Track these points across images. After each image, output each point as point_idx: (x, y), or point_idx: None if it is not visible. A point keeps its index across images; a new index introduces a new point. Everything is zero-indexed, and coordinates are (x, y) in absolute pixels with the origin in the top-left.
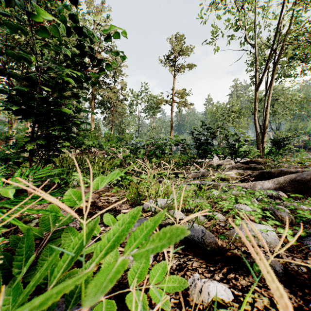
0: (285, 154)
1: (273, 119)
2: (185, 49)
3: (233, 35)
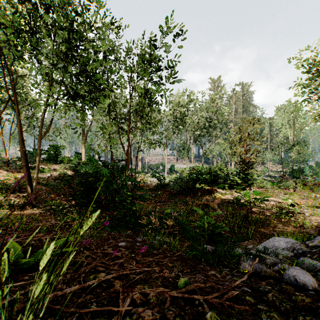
0: None
1: None
2: None
3: None
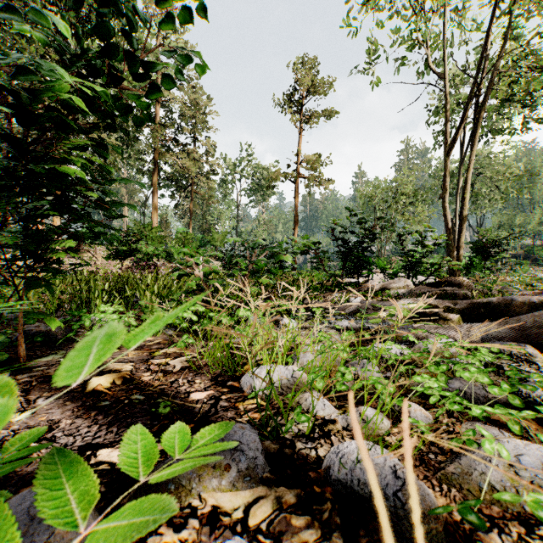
0: (496, 270)
1: (473, 209)
2: (320, 83)
3: (406, 57)
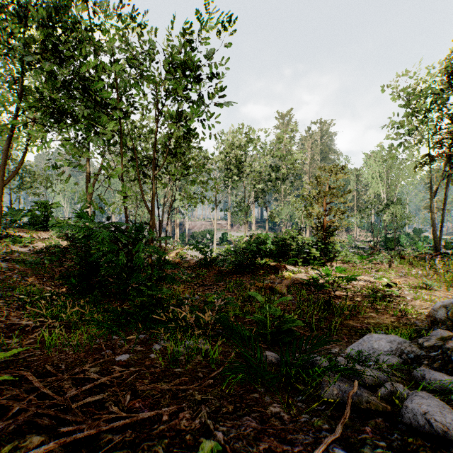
0: None
1: None
2: None
3: None
